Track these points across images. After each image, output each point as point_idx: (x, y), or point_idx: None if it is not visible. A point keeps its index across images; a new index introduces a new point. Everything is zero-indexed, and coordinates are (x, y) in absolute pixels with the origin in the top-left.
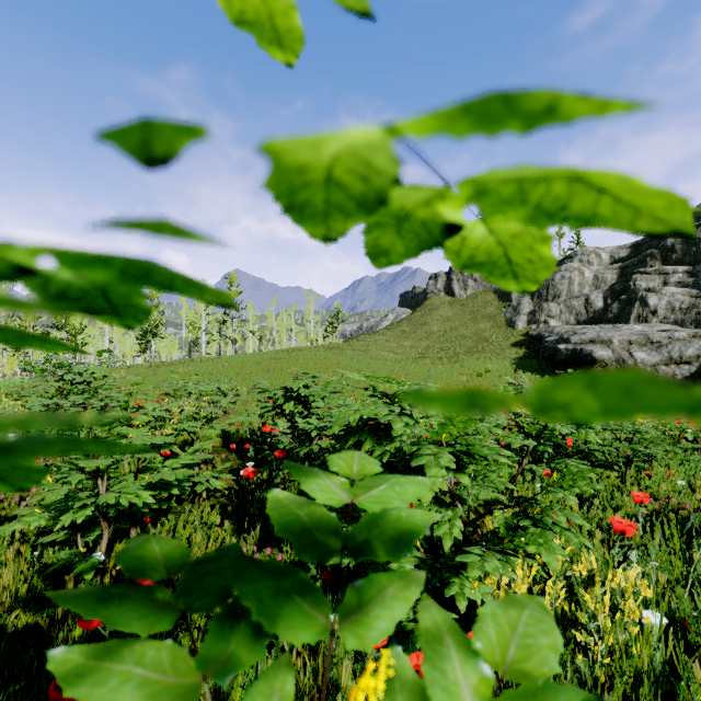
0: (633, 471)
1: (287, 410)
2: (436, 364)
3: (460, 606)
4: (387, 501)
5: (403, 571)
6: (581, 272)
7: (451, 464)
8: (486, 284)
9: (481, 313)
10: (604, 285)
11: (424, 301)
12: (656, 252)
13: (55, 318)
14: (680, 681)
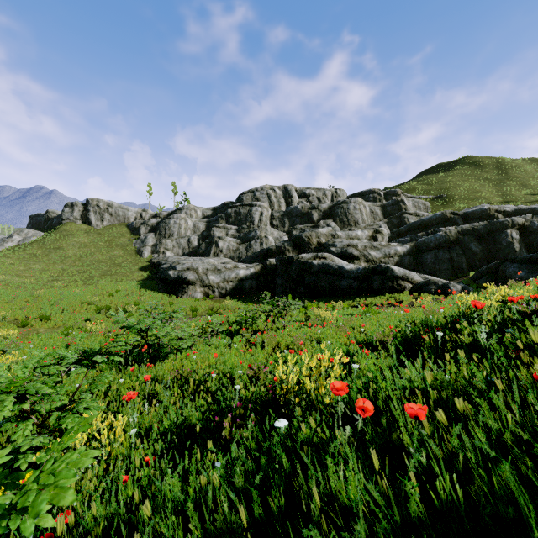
0: (184, 354)
1: None
2: (70, 286)
3: (23, 468)
4: None
5: None
6: (186, 221)
7: (11, 404)
8: (121, 219)
9: (116, 242)
10: (198, 231)
11: (59, 226)
12: (224, 216)
13: None
14: (133, 450)
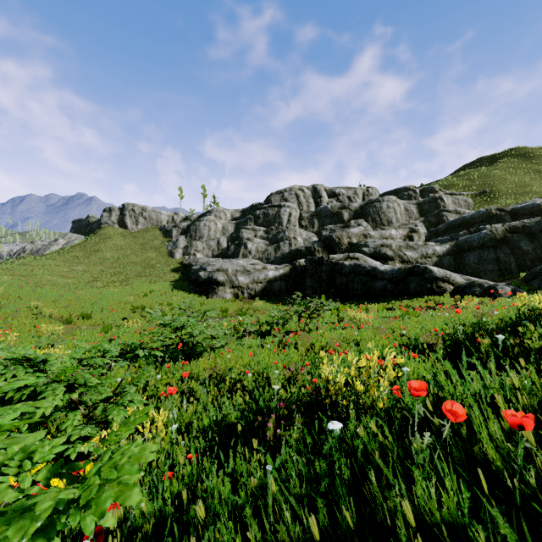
0: (217, 353)
1: None
2: (109, 287)
3: (72, 457)
4: (3, 421)
5: (4, 434)
6: (215, 223)
7: (62, 392)
8: (154, 222)
9: (149, 245)
10: (227, 233)
11: (98, 230)
12: (252, 217)
13: None
14: (175, 446)
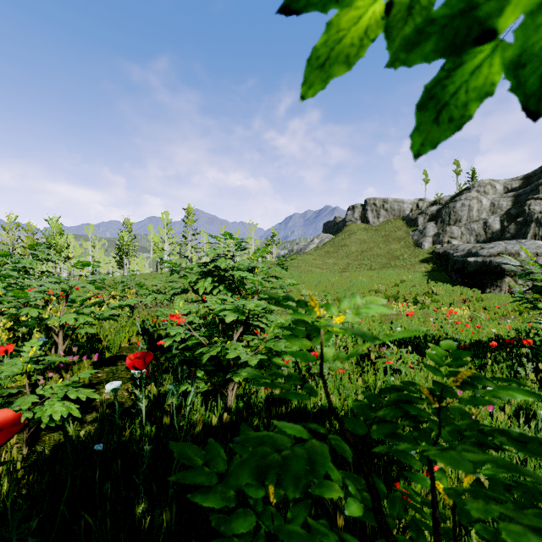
0: None
1: (201, 290)
2: (356, 276)
3: None
4: None
5: None
6: (479, 200)
7: None
8: (396, 213)
9: (392, 236)
10: (499, 210)
11: (344, 228)
12: None
13: (47, 239)
14: None
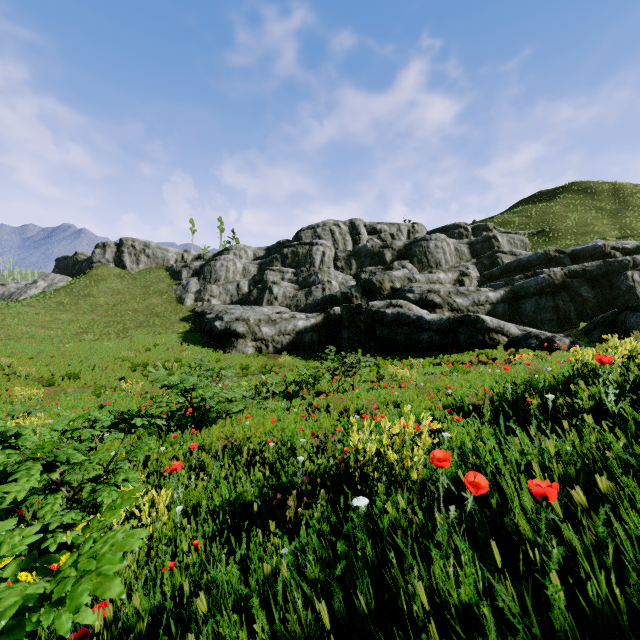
0: (234, 419)
1: None
2: (102, 340)
3: (52, 549)
4: None
5: None
6: (235, 263)
7: (38, 472)
8: (159, 261)
9: (153, 289)
10: (249, 275)
11: (89, 270)
12: (279, 257)
13: None
14: (179, 531)
